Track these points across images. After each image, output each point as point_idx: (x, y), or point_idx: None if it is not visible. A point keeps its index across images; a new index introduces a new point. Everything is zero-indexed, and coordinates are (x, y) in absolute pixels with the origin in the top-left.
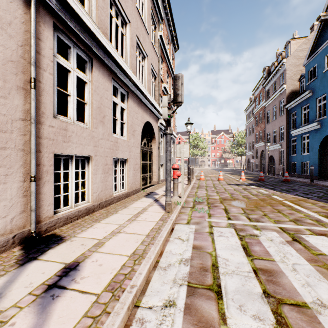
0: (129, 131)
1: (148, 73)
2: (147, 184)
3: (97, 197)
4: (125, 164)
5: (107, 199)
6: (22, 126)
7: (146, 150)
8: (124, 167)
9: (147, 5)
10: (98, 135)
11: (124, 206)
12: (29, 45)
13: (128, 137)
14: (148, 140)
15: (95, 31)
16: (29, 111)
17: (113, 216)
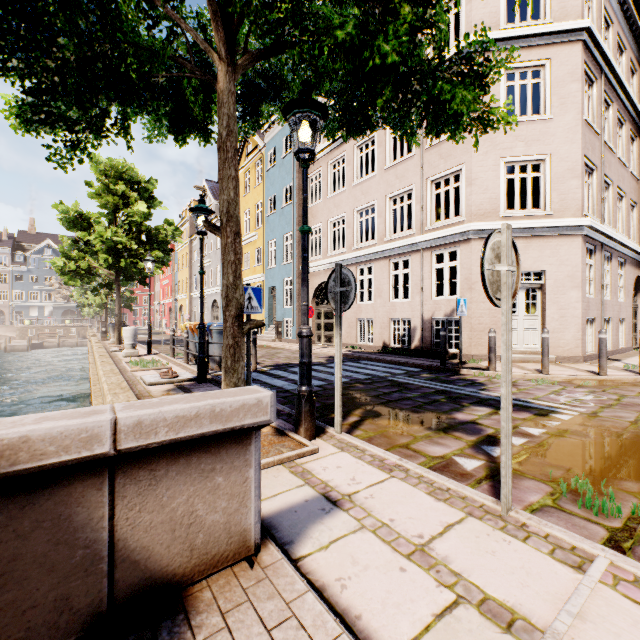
0: (625, 294)
1: (637, 222)
2: (632, 345)
3: (613, 345)
4: (621, 323)
5: (617, 349)
6: (599, 307)
7: (632, 307)
8: (620, 325)
9: (635, 149)
10: (613, 303)
11: (633, 355)
12: (600, 269)
13: (625, 298)
14: (633, 295)
15: (619, 239)
16: (600, 299)
17: (634, 357)
